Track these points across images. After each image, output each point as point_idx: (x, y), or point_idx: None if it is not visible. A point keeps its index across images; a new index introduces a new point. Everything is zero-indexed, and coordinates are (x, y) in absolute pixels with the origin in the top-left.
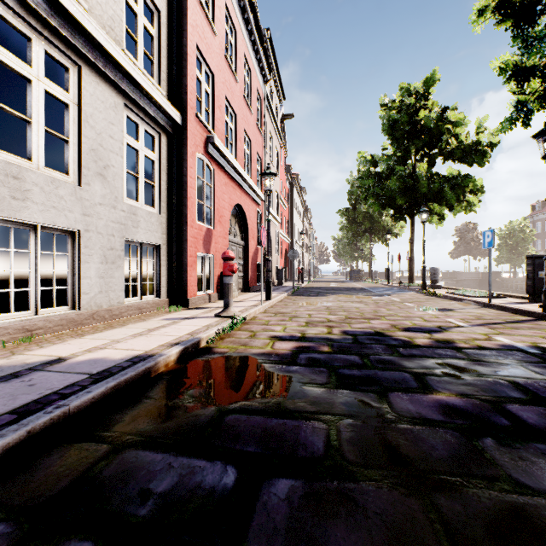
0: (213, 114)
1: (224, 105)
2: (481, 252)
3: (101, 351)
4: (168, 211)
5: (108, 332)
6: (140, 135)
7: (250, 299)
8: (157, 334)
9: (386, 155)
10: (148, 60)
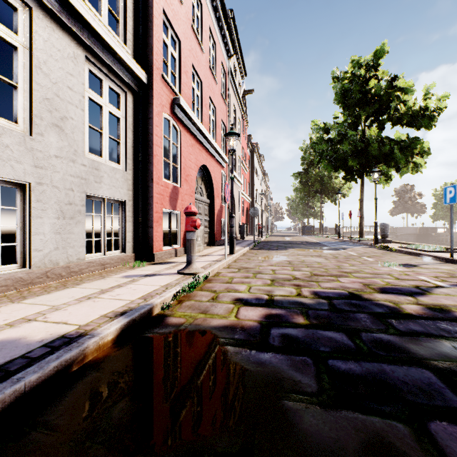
0: (180, 78)
1: (191, 71)
2: (418, 210)
3: (25, 326)
4: (134, 168)
5: (56, 293)
6: (104, 90)
7: (214, 253)
8: (106, 298)
9: (337, 123)
10: (115, 23)
